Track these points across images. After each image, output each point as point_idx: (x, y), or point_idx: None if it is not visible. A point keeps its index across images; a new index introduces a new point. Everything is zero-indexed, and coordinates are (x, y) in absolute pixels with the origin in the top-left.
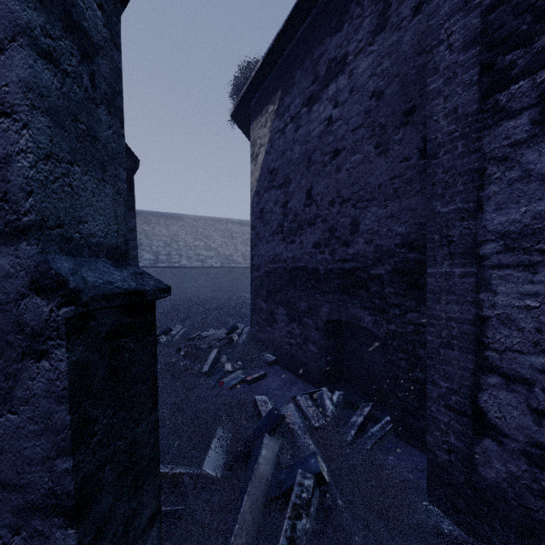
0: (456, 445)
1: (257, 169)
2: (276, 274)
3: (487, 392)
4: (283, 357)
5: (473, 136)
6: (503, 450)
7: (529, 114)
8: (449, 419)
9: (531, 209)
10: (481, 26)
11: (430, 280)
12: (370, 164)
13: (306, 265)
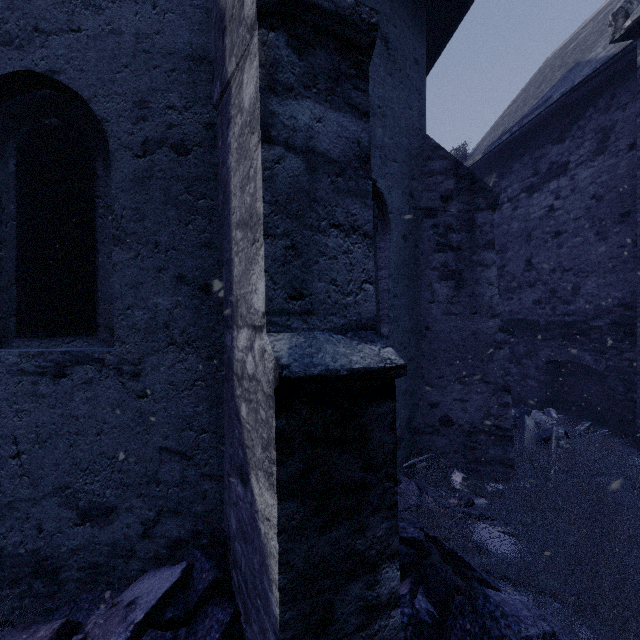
0: None
1: None
2: None
3: None
4: None
5: None
6: None
7: None
8: None
9: None
10: None
11: (639, 330)
12: (591, 246)
13: (525, 317)
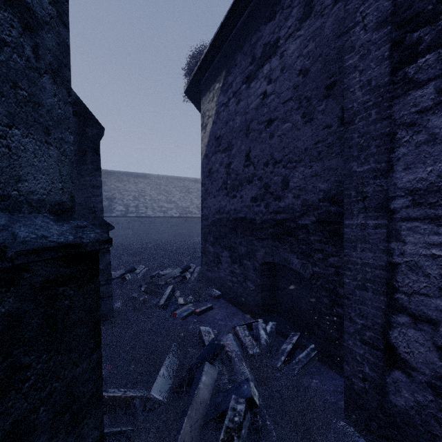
0: (369, 375)
1: (206, 136)
2: (221, 223)
3: (397, 329)
4: (226, 292)
5: (385, 105)
6: (411, 382)
7: (434, 84)
8: (363, 352)
9: (437, 168)
10: (392, 8)
11: (347, 230)
12: (298, 131)
13: (245, 216)
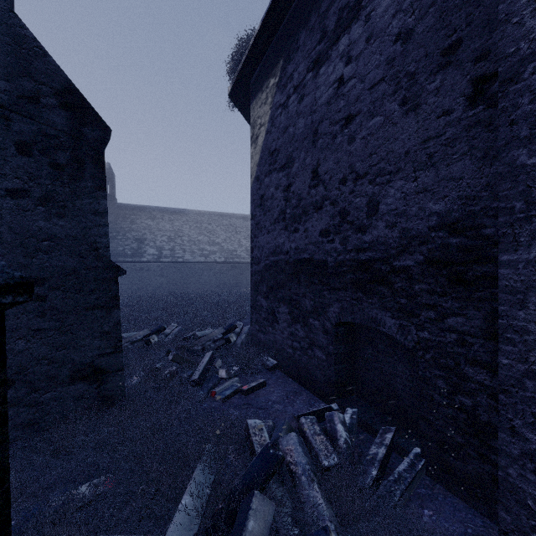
0: None
1: (257, 151)
2: (277, 268)
3: None
4: (285, 361)
5: None
6: None
7: None
8: None
9: None
10: None
11: (506, 272)
12: (394, 127)
13: (311, 256)
